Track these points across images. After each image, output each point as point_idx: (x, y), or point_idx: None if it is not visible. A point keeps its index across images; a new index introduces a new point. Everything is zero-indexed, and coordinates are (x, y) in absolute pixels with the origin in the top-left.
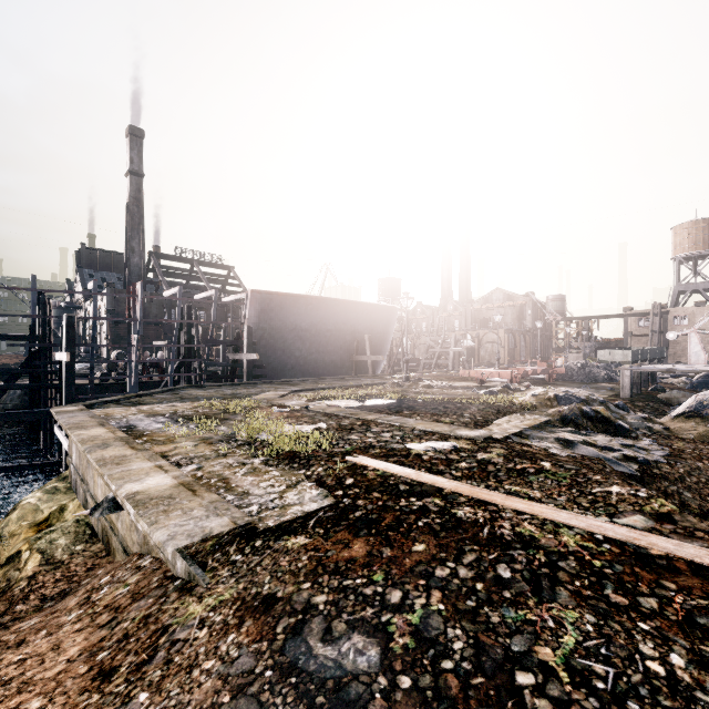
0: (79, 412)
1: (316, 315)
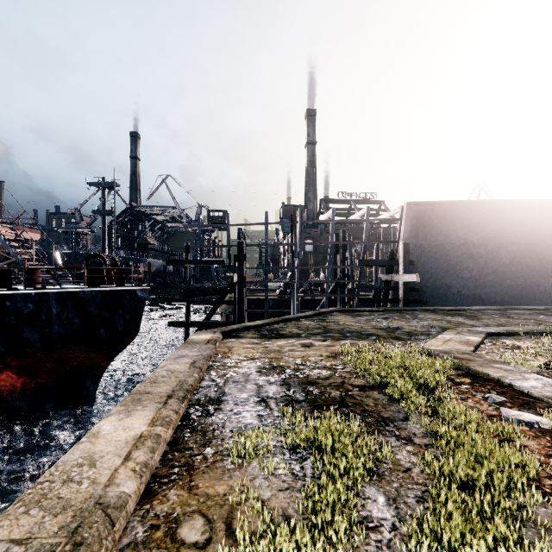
0: (198, 347)
1: (494, 224)
